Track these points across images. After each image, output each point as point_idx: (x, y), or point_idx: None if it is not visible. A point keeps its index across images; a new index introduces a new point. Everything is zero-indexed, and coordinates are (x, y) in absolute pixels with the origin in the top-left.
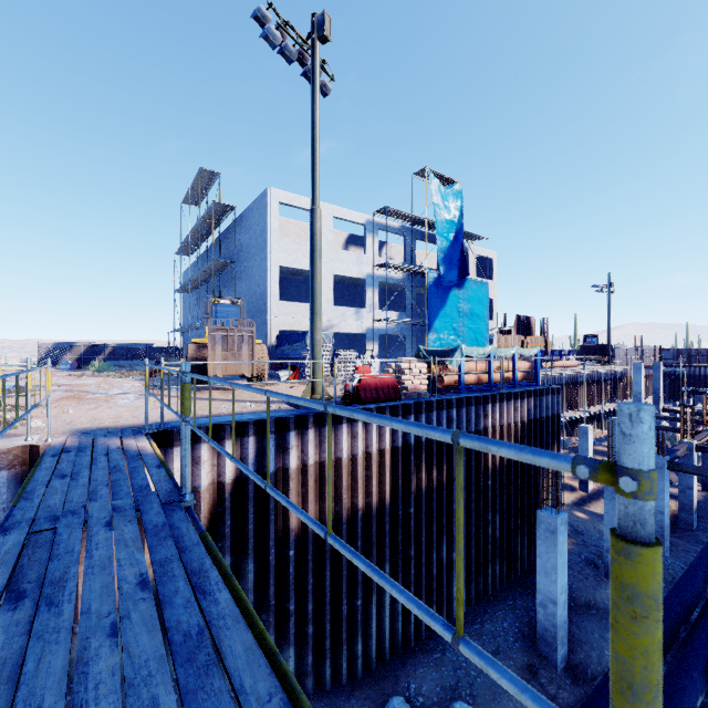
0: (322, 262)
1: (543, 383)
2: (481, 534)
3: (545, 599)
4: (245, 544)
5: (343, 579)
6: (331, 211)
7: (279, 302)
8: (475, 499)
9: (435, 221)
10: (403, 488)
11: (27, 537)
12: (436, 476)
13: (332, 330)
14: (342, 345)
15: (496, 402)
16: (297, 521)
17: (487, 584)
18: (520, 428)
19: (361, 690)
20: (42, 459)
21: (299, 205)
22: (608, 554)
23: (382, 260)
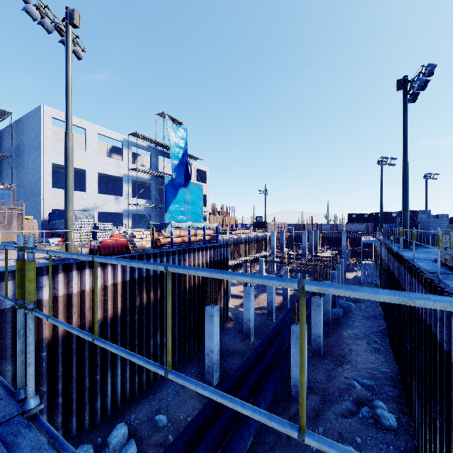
0: (89, 163)
1: (231, 242)
2: (182, 326)
3: (209, 351)
4: (3, 354)
5: (86, 364)
6: (96, 129)
7: (51, 189)
8: (178, 307)
9: (169, 146)
10: (131, 305)
11: None
12: (153, 296)
13: (97, 210)
14: (107, 220)
15: (191, 252)
16: (49, 333)
17: (185, 353)
18: (206, 266)
19: (98, 429)
20: None
21: None
22: (245, 325)
23: (134, 166)
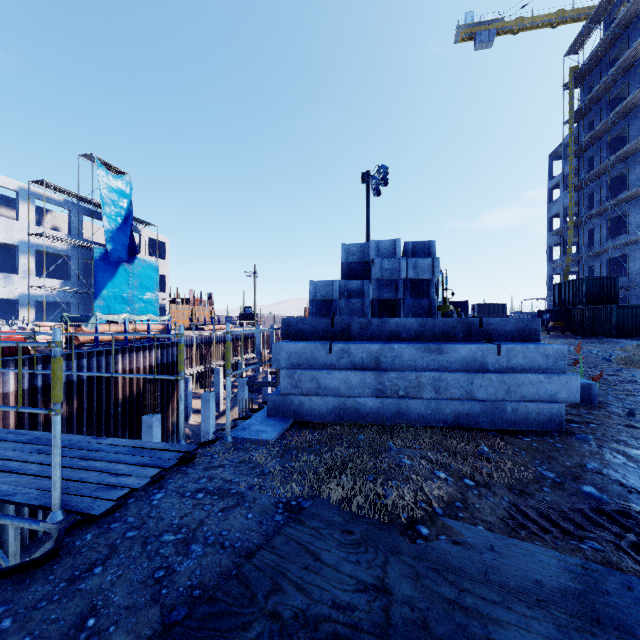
0: None
1: (202, 341)
2: None
3: None
4: None
5: None
6: None
7: None
8: (106, 422)
9: (102, 204)
10: (30, 421)
11: None
12: (67, 409)
13: None
14: None
15: (126, 353)
16: None
17: None
18: (150, 370)
19: None
20: None
21: None
22: (203, 439)
23: (40, 229)
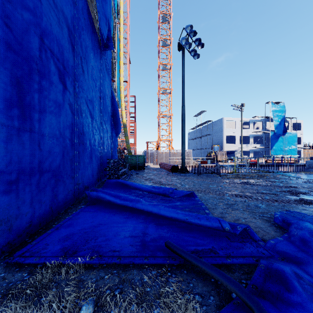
0: (236, 133)
1: None
2: None
3: None
4: None
5: None
6: (239, 119)
7: (225, 144)
8: None
9: (273, 117)
10: None
11: (230, 167)
12: None
13: (239, 150)
14: None
15: (281, 166)
16: None
17: None
18: None
19: None
20: (220, 165)
21: (230, 120)
22: None
23: (254, 130)
